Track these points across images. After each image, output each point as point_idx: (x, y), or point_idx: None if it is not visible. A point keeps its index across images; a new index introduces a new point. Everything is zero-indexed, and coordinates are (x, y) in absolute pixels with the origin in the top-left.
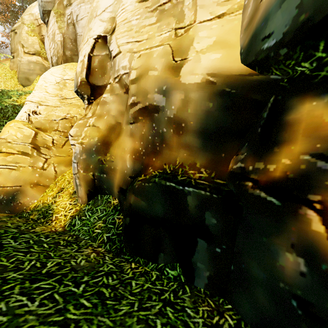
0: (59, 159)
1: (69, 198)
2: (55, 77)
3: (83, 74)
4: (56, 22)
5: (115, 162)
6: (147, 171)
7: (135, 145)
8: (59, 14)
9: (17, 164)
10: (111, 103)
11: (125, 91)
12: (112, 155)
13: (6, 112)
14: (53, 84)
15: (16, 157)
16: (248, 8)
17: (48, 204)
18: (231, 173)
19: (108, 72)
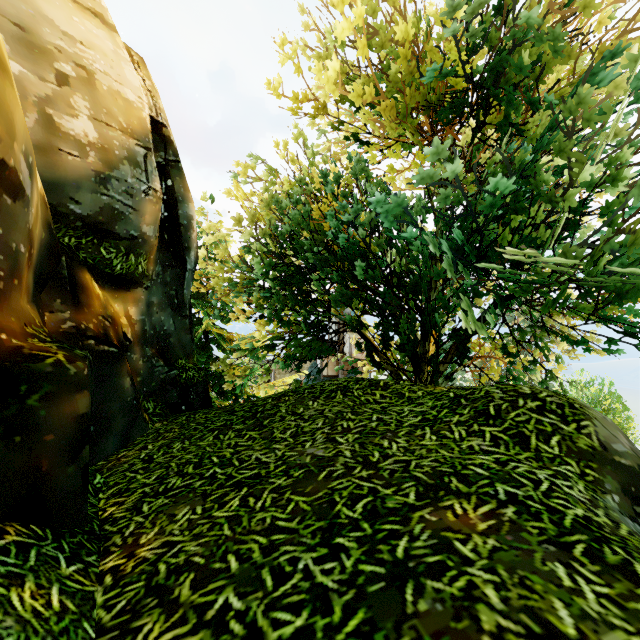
0: None
1: None
2: None
3: None
4: None
5: None
6: (7, 345)
7: None
8: None
9: None
10: None
11: None
12: None
13: None
14: None
15: None
16: (27, 117)
17: None
18: (66, 335)
19: None
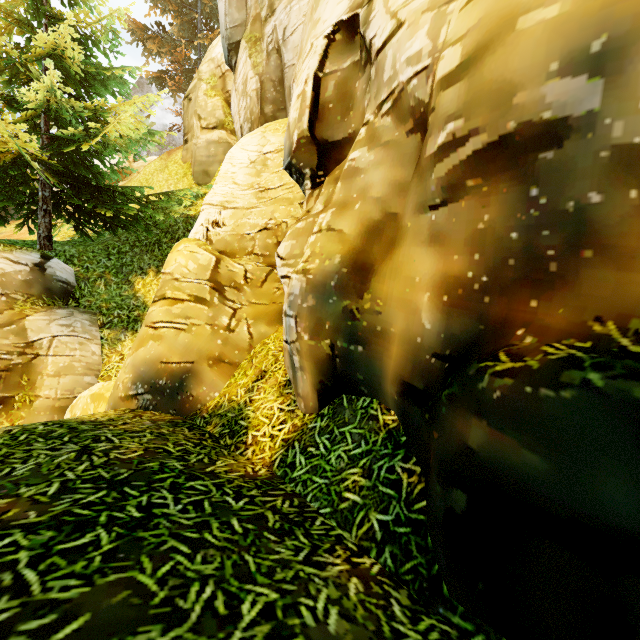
0: (256, 309)
1: (278, 395)
2: (248, 152)
3: (303, 121)
4: (249, 57)
5: (384, 314)
6: (508, 342)
7: (447, 267)
8: (254, 41)
9: (188, 320)
10: (372, 168)
11: (413, 128)
12: (377, 296)
13: (176, 231)
14: (245, 167)
15: (186, 306)
16: None
17: (239, 404)
18: None
19: (359, 103)
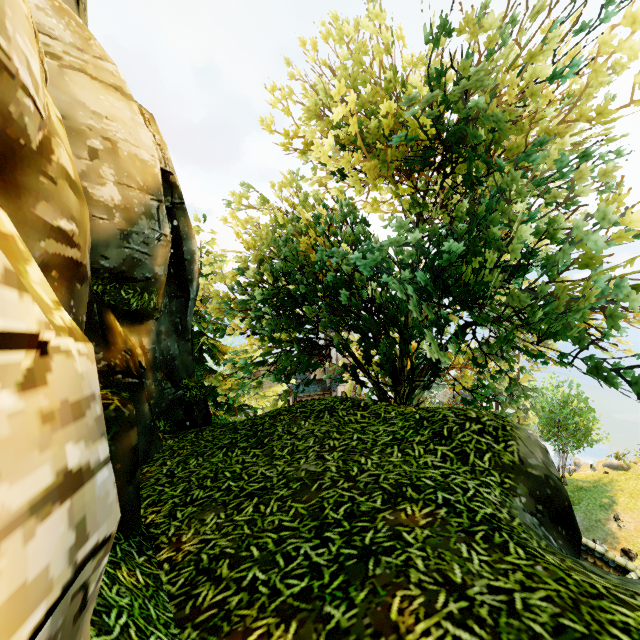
0: None
1: None
2: None
3: None
4: None
5: None
6: None
7: None
8: None
9: None
10: None
11: None
12: None
13: None
14: None
15: None
16: None
17: None
18: (101, 373)
19: None
